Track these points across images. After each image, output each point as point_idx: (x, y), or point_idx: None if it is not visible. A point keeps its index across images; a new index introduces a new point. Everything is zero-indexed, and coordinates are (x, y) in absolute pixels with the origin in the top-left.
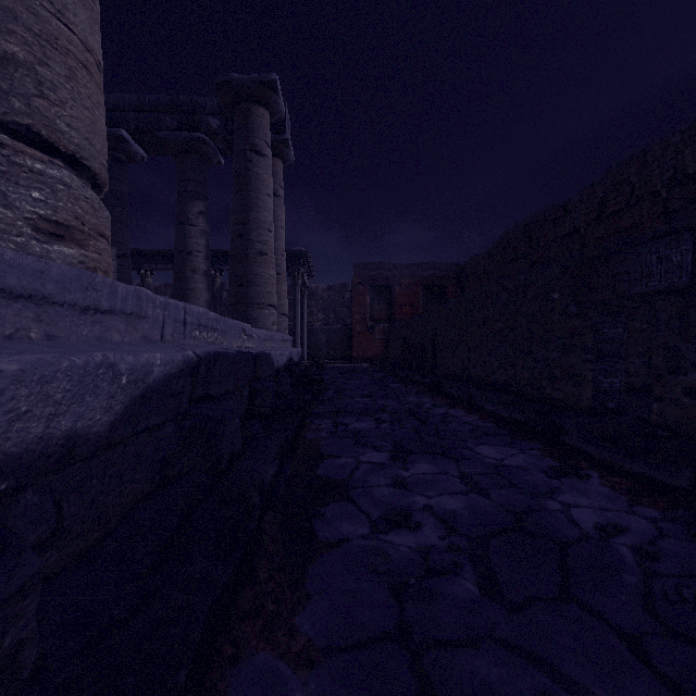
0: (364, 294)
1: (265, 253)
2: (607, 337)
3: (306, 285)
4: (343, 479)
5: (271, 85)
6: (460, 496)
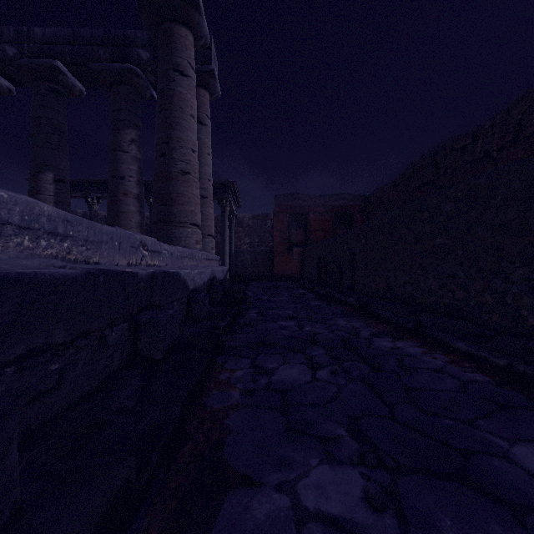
0: (284, 220)
1: (188, 173)
2: None
3: (234, 213)
4: None
5: (193, 2)
6: None
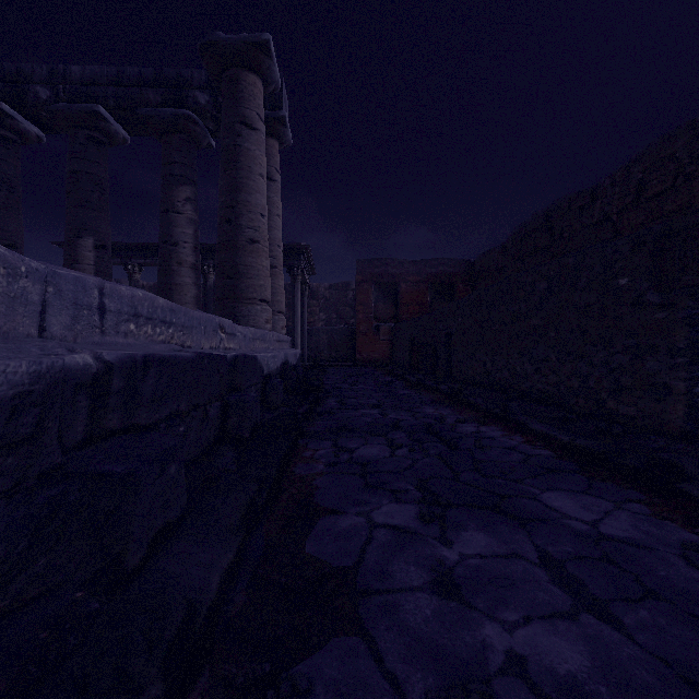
0: (369, 292)
1: (257, 241)
2: None
3: (306, 282)
4: (347, 566)
5: (263, 47)
6: (567, 626)
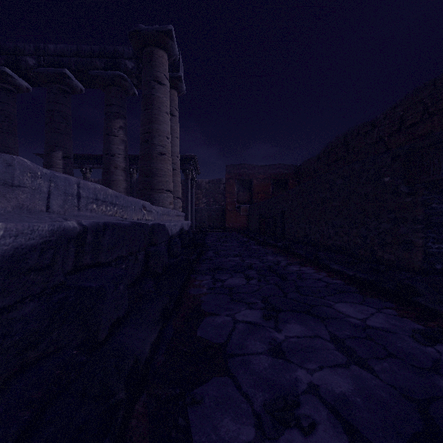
0: (233, 185)
1: (164, 154)
2: (435, 211)
3: (194, 179)
4: (221, 342)
5: (168, 33)
6: (343, 370)
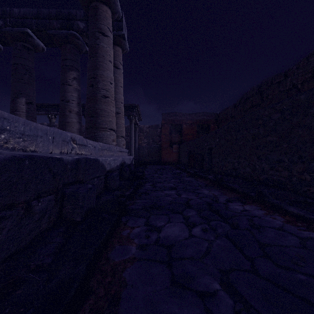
0: (167, 128)
1: (108, 97)
2: None
3: (137, 124)
4: None
5: None
6: None
